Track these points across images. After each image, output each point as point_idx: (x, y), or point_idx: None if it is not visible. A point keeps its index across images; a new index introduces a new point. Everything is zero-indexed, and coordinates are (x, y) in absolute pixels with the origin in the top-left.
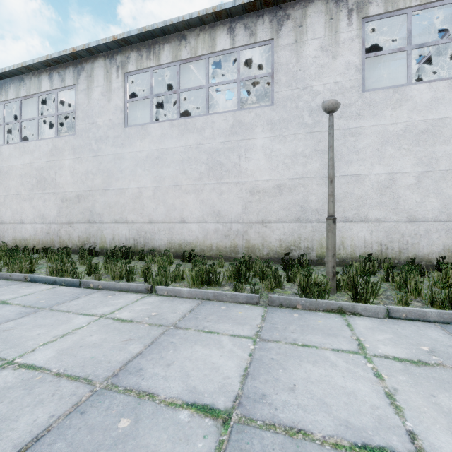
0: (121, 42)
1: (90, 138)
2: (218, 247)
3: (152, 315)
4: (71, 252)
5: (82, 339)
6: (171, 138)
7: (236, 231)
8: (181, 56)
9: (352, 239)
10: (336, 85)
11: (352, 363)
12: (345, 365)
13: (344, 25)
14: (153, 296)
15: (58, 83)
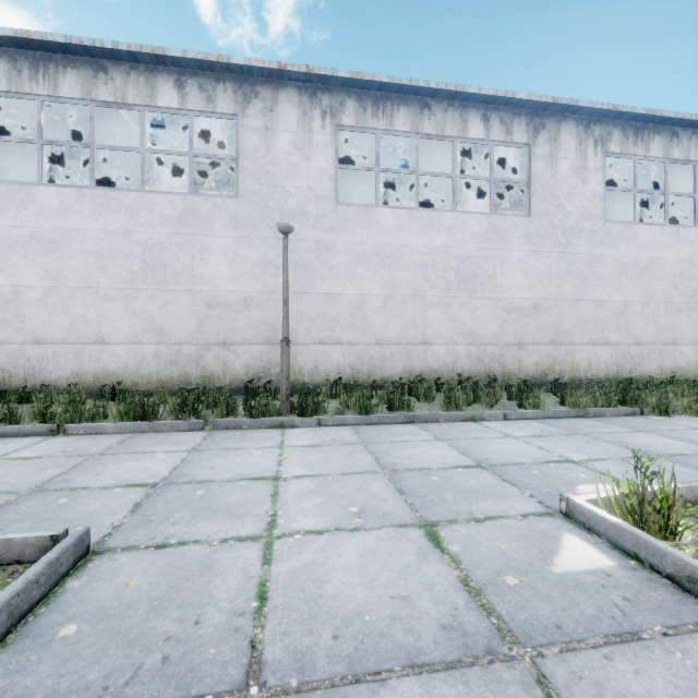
0: None
1: None
2: (161, 378)
3: (68, 450)
4: None
5: None
6: (80, 215)
7: (188, 355)
8: (97, 94)
9: (326, 363)
10: (310, 191)
11: (267, 452)
12: (261, 453)
13: (318, 126)
14: (62, 437)
15: None
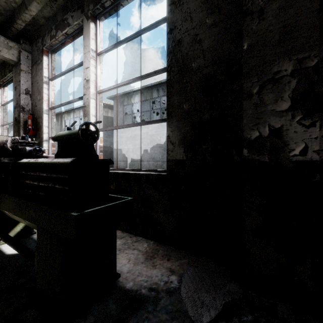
0: None
1: None
2: None
3: None
4: None
5: None
6: None
7: None
8: None
9: None
10: None
11: None
12: None
13: None
14: None
15: (162, 93)
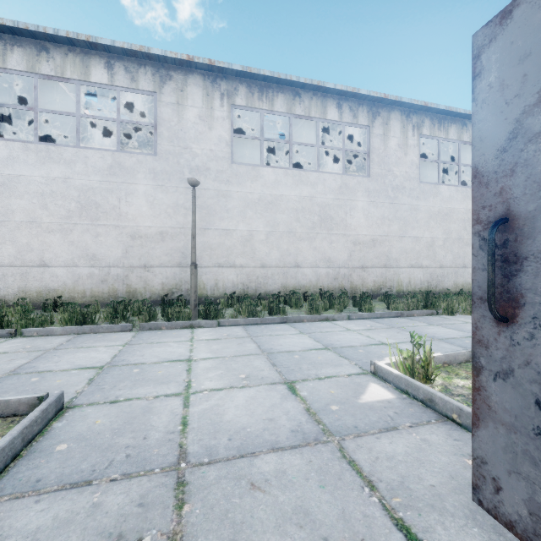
0: None
1: None
2: (93, 293)
3: (27, 347)
4: None
5: None
6: (26, 164)
7: (116, 275)
8: (40, 69)
9: (223, 281)
10: (212, 153)
11: (182, 344)
12: (177, 345)
13: (218, 104)
14: (19, 338)
15: None
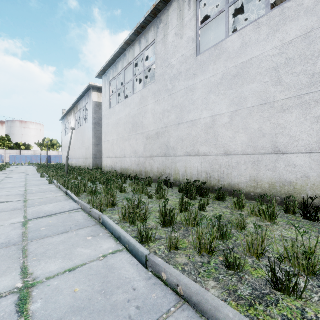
0: None
1: (165, 80)
2: None
3: None
4: (152, 181)
5: None
6: (257, 43)
7: None
8: None
9: None
10: None
11: None
12: None
13: None
14: None
15: (144, 45)
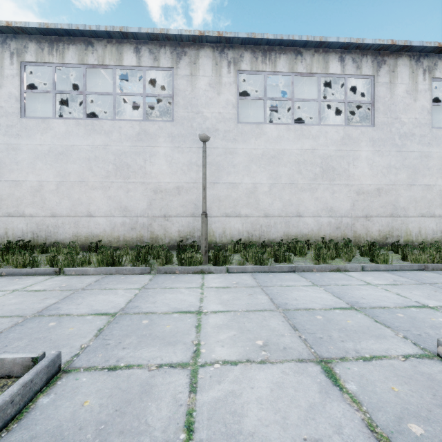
0: (17, 30)
1: None
2: (125, 238)
3: (63, 286)
4: None
5: (3, 302)
6: (77, 136)
7: (142, 224)
8: (87, 60)
9: (230, 229)
10: (220, 115)
11: (192, 291)
12: (188, 292)
13: (225, 71)
14: (62, 276)
15: None
